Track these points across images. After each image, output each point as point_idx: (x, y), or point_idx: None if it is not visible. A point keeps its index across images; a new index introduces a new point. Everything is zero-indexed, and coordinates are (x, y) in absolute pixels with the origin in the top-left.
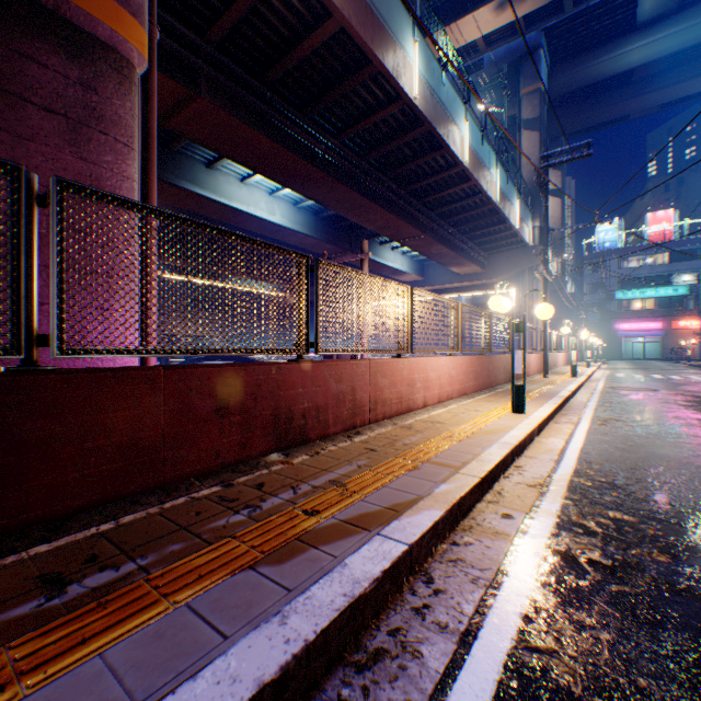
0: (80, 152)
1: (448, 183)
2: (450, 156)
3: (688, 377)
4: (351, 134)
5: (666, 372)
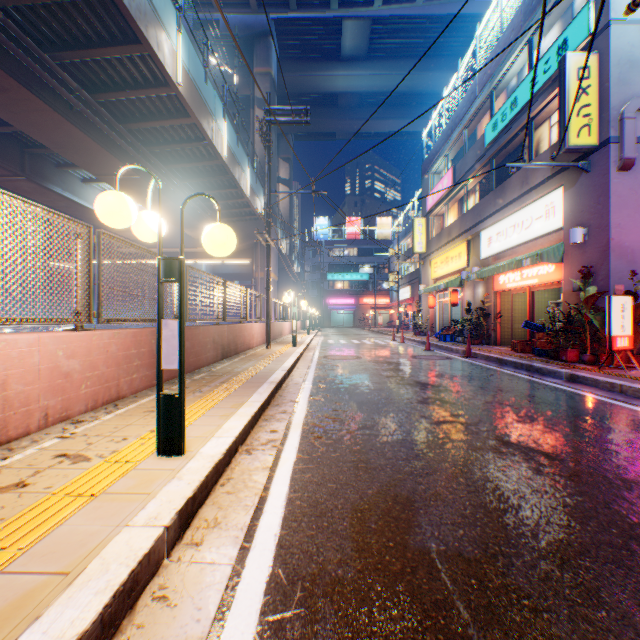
0: None
1: (163, 111)
2: (156, 62)
3: (375, 341)
4: None
5: (361, 338)
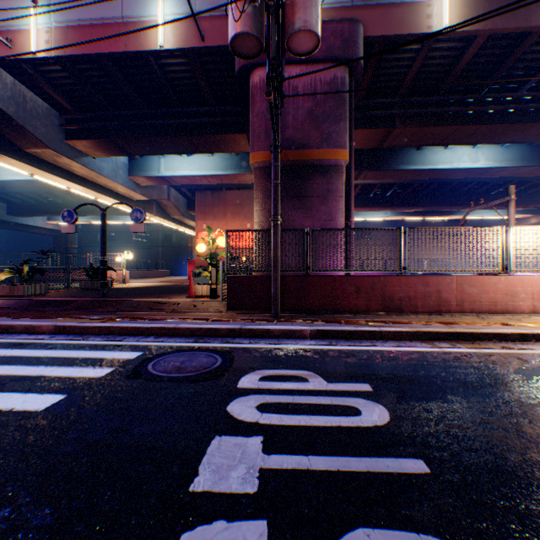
0: (325, 206)
1: None
2: None
3: None
4: (533, 81)
5: None
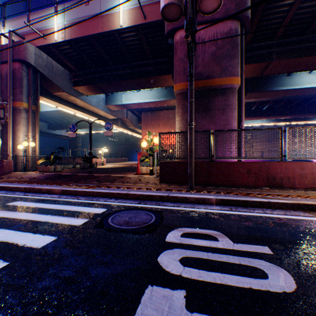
0: (223, 115)
1: None
2: None
3: None
4: None
5: None
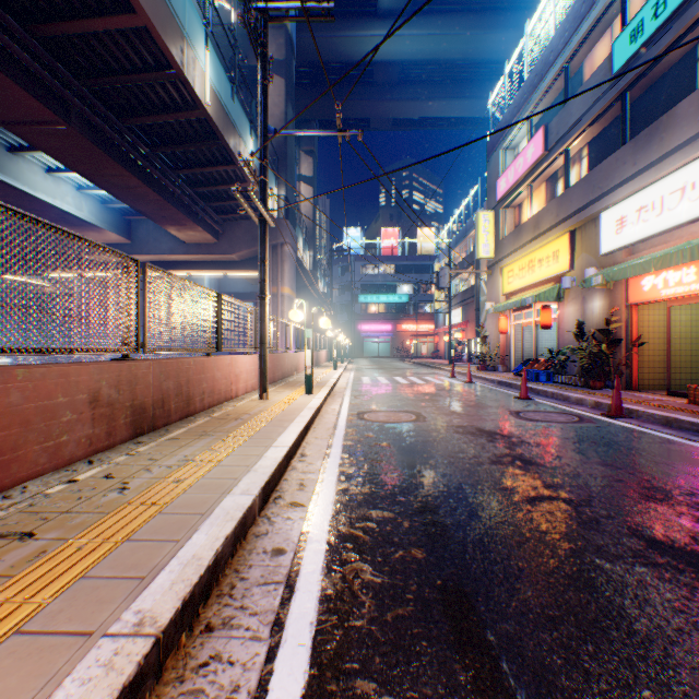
0: None
1: None
2: None
3: (428, 379)
4: None
5: (405, 373)
